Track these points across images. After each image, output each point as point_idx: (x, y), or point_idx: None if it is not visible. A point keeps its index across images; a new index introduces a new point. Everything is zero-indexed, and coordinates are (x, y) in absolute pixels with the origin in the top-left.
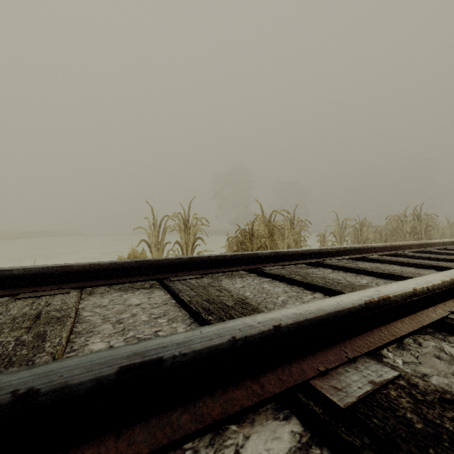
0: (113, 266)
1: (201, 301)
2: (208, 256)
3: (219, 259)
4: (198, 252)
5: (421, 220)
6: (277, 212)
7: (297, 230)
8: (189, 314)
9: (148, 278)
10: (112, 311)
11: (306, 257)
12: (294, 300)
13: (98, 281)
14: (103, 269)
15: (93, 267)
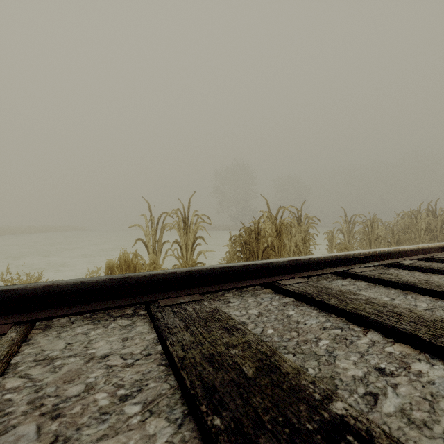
0: (78, 287)
1: (201, 359)
2: (210, 268)
3: (225, 272)
4: (199, 253)
5: (436, 216)
6: (284, 208)
7: (305, 228)
8: (179, 388)
9: (129, 302)
10: (56, 376)
11: (330, 264)
12: (342, 348)
13: (57, 309)
14: (65, 292)
15: (48, 291)
